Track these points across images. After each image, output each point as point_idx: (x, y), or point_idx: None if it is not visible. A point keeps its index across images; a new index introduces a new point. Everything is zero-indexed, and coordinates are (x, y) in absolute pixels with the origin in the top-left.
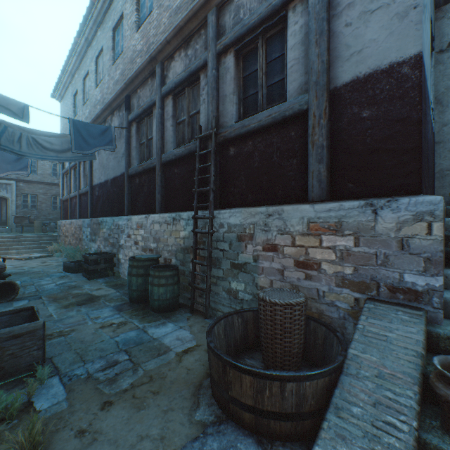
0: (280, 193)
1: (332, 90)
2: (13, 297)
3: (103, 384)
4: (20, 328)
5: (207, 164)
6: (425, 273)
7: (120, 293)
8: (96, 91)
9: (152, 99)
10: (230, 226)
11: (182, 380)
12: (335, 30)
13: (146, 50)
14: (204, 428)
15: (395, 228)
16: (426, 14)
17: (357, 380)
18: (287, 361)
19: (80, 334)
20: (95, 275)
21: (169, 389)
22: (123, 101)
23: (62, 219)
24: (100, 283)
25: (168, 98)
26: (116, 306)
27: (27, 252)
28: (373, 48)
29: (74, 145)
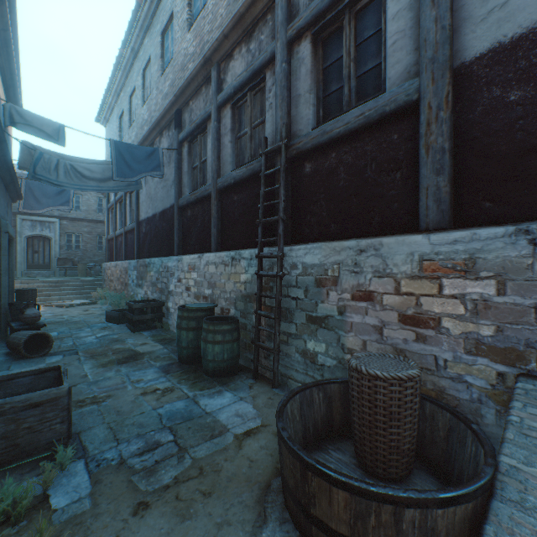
0: (377, 220)
1: (457, 68)
2: (46, 352)
3: (139, 475)
4: (39, 395)
5: (275, 187)
6: None
7: (168, 350)
8: (143, 110)
9: (206, 111)
10: (306, 267)
11: (242, 477)
12: None
13: (199, 52)
14: None
15: None
16: None
17: (524, 513)
18: (393, 461)
19: (117, 401)
20: (140, 327)
21: (224, 489)
22: (173, 118)
23: (108, 261)
24: (146, 336)
25: (226, 107)
26: (162, 366)
27: (70, 298)
28: None
29: (116, 172)
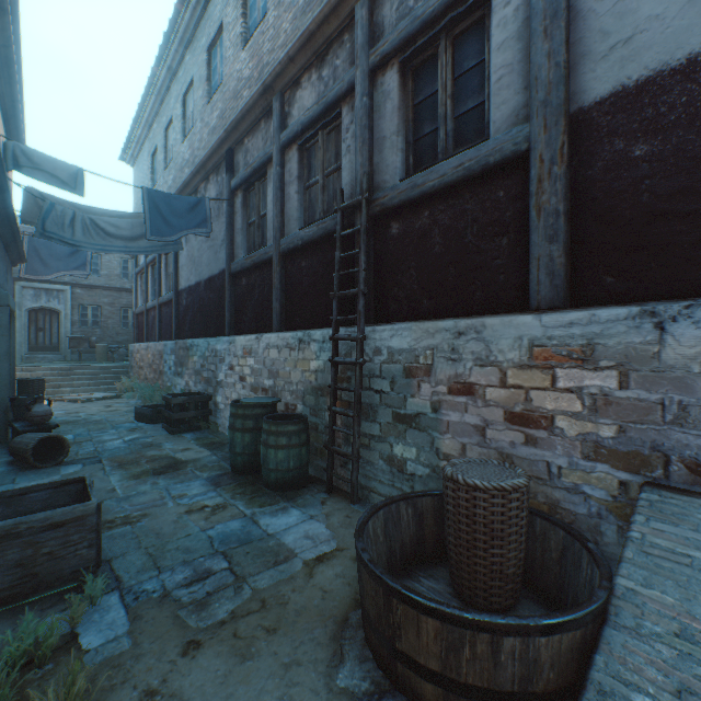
0: (479, 295)
1: (574, 113)
2: (60, 460)
3: (187, 609)
4: (62, 513)
5: (354, 252)
6: None
7: (218, 457)
8: (183, 147)
9: (266, 152)
10: (393, 353)
11: (314, 610)
12: (580, 8)
13: (257, 77)
14: None
15: None
16: None
17: (638, 640)
18: (495, 588)
19: (155, 522)
20: (181, 428)
21: (292, 624)
22: (223, 159)
23: (136, 342)
24: (189, 439)
25: (291, 148)
26: (211, 477)
27: (86, 390)
28: (654, 32)
29: (150, 229)
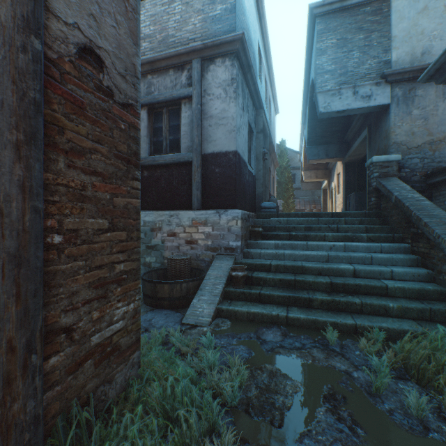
0: (178, 203)
1: (203, 154)
2: None
3: None
4: None
5: None
6: (236, 241)
7: None
8: None
9: None
10: (146, 222)
11: None
12: (205, 126)
13: None
14: (147, 312)
15: (227, 222)
16: (242, 128)
17: (209, 280)
18: None
19: None
20: None
21: None
22: None
23: None
24: None
25: None
26: None
27: None
28: (220, 141)
29: None
